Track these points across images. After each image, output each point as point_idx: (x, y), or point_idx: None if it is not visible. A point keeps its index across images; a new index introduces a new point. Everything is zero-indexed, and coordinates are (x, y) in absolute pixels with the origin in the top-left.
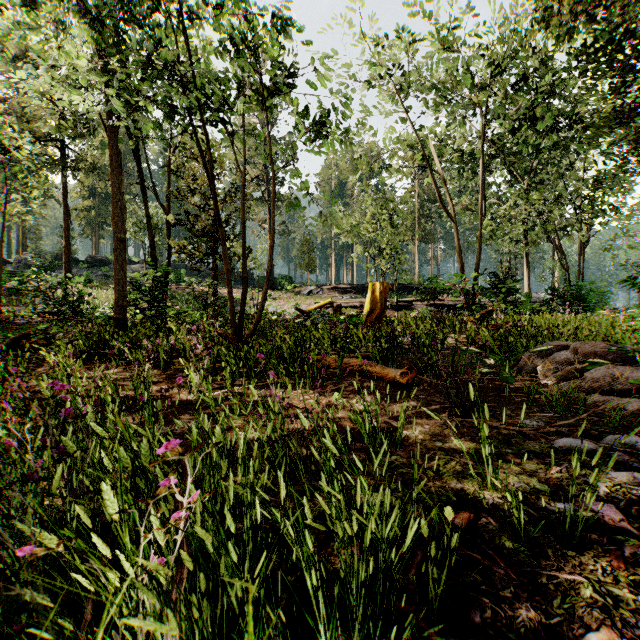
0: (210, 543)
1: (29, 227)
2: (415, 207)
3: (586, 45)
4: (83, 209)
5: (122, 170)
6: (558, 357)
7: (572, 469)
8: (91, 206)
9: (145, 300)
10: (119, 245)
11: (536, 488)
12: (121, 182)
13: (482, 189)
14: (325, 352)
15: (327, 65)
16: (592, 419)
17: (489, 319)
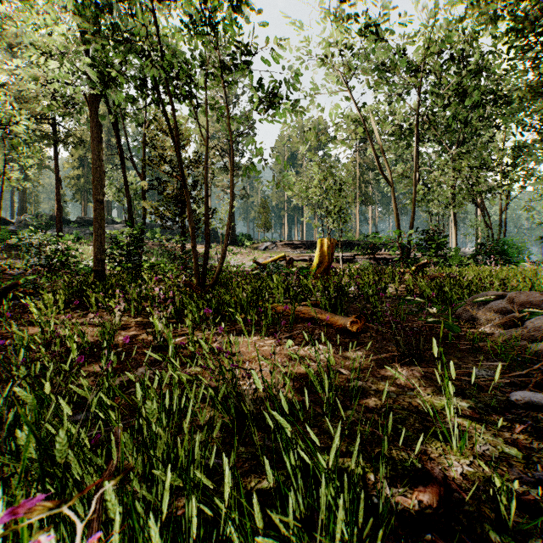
0: (141, 540)
1: (29, 193)
2: (356, 174)
3: (516, 22)
4: (74, 177)
5: (101, 140)
6: (495, 306)
7: (537, 427)
8: (81, 175)
9: (122, 254)
10: (98, 206)
11: (505, 452)
12: (100, 150)
13: (416, 157)
14: (279, 300)
15: (281, 45)
16: (539, 368)
17: (423, 271)
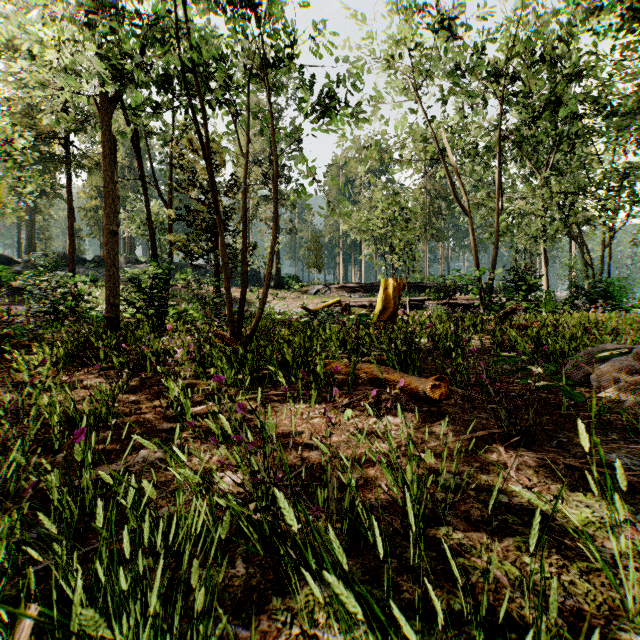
0: None
1: (38, 227)
2: (425, 204)
3: (636, 0)
4: (91, 209)
5: (115, 158)
6: (618, 364)
7: None
8: (99, 206)
9: (142, 298)
10: (110, 238)
11: None
12: (113, 170)
13: (499, 181)
14: (333, 355)
15: None
16: None
17: (511, 318)
